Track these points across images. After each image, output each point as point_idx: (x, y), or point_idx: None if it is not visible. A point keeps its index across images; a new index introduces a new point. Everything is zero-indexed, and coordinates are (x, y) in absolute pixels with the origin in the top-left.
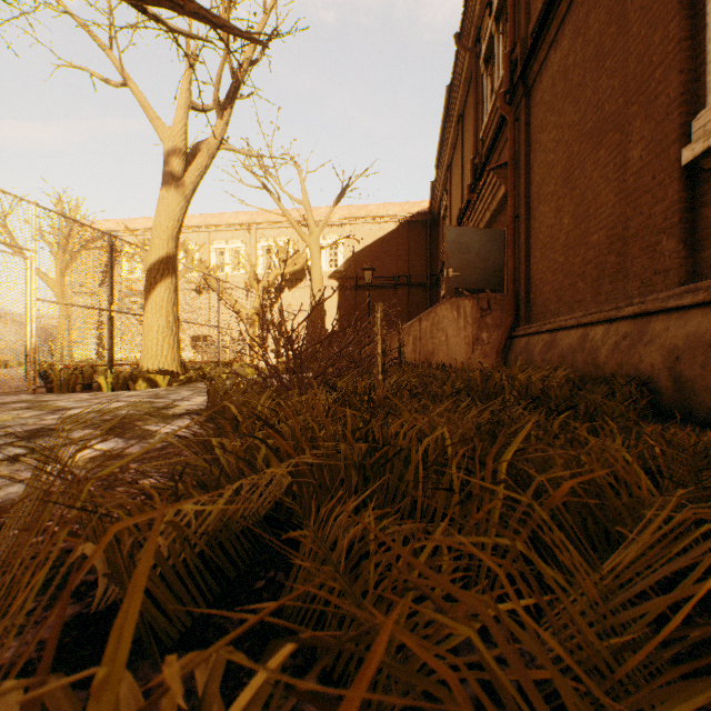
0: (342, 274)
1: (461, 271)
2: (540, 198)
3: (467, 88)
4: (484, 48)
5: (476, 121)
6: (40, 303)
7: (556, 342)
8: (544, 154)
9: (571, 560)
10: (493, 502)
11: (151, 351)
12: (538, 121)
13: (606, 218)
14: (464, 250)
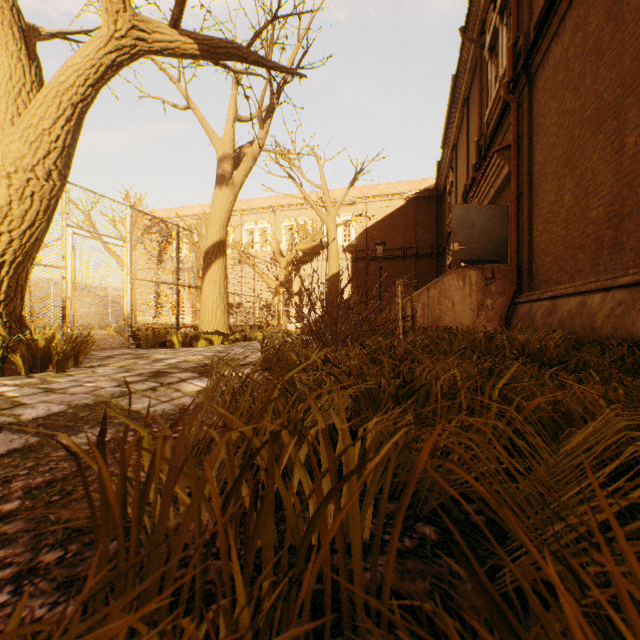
0: (355, 248)
1: (466, 244)
2: (542, 177)
3: (472, 74)
4: (489, 39)
5: (480, 106)
6: (132, 281)
7: (556, 308)
8: (546, 137)
9: (536, 441)
10: (489, 414)
11: (208, 317)
12: (540, 107)
13: (604, 196)
14: (469, 225)
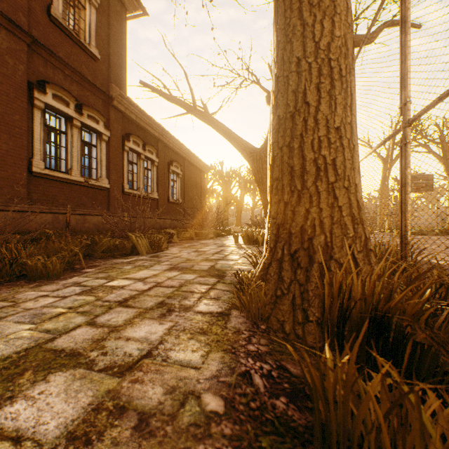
0: None
1: None
2: None
3: None
4: None
5: None
6: None
7: None
8: None
9: None
10: None
11: None
12: None
13: None
14: None
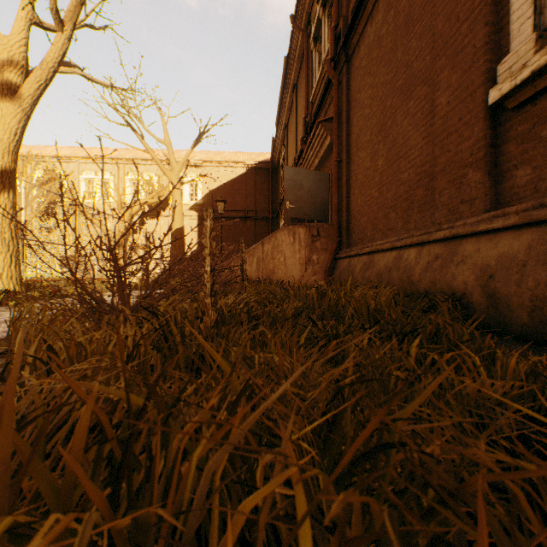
0: (201, 207)
1: (296, 204)
2: (359, 145)
3: (300, 63)
4: (314, 28)
5: (307, 88)
6: None
7: (374, 263)
8: (362, 110)
9: None
10: None
11: None
12: (357, 83)
13: (415, 158)
14: (299, 187)
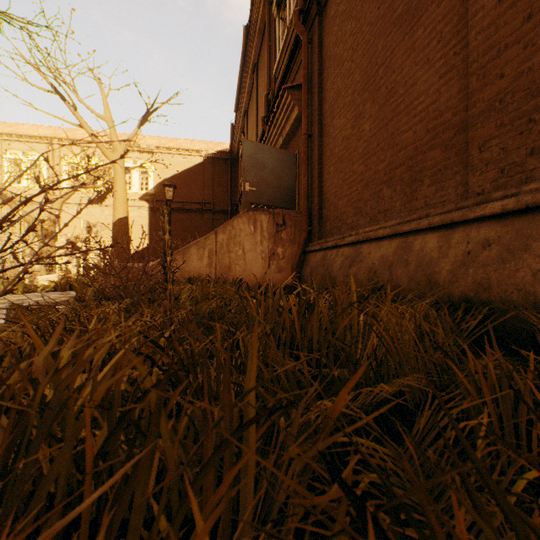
0: (153, 197)
1: (258, 187)
2: (335, 112)
3: (261, 38)
4: None
5: (269, 61)
6: None
7: (362, 256)
8: (340, 67)
9: None
10: None
11: None
12: (332, 36)
13: (425, 108)
14: (261, 166)
